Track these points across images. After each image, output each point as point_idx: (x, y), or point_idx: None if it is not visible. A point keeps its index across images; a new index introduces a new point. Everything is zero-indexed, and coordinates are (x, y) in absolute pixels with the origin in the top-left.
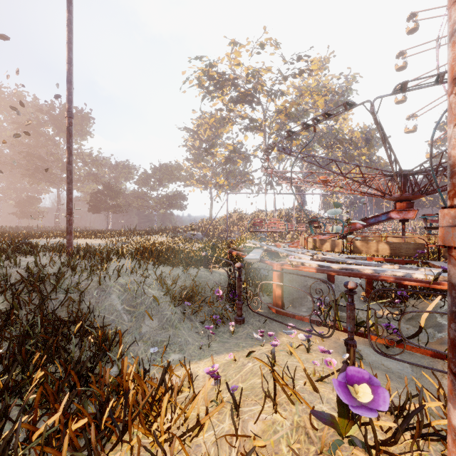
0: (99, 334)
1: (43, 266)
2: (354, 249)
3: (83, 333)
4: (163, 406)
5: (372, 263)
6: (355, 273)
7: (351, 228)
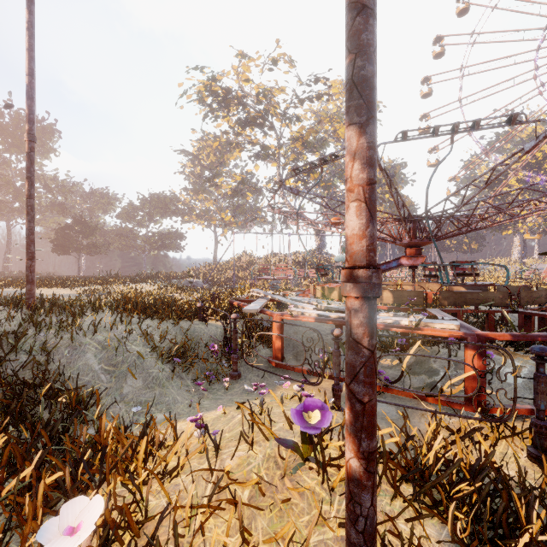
0: (72, 396)
1: None
2: None
3: (53, 395)
4: (141, 448)
5: None
6: None
7: None
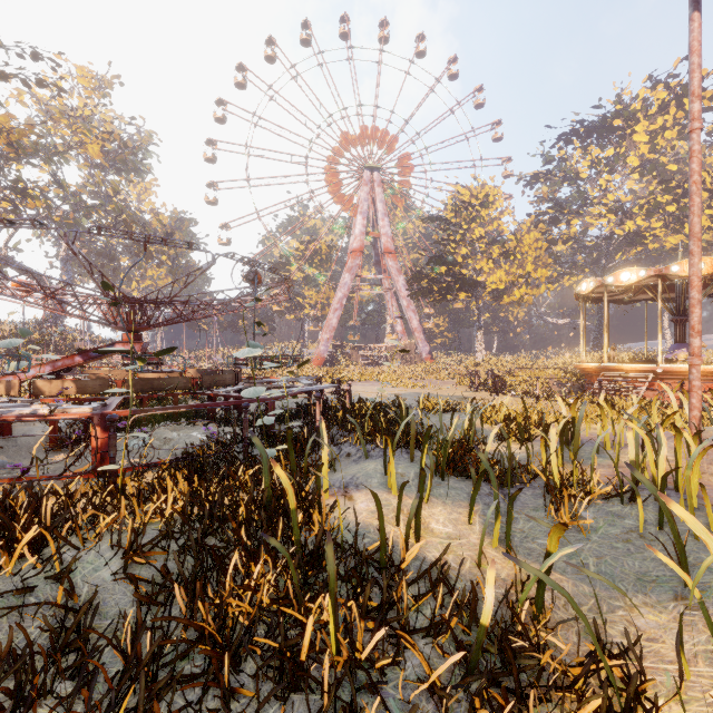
0: None
1: None
2: (35, 391)
3: None
4: None
5: (22, 405)
6: None
7: (68, 362)
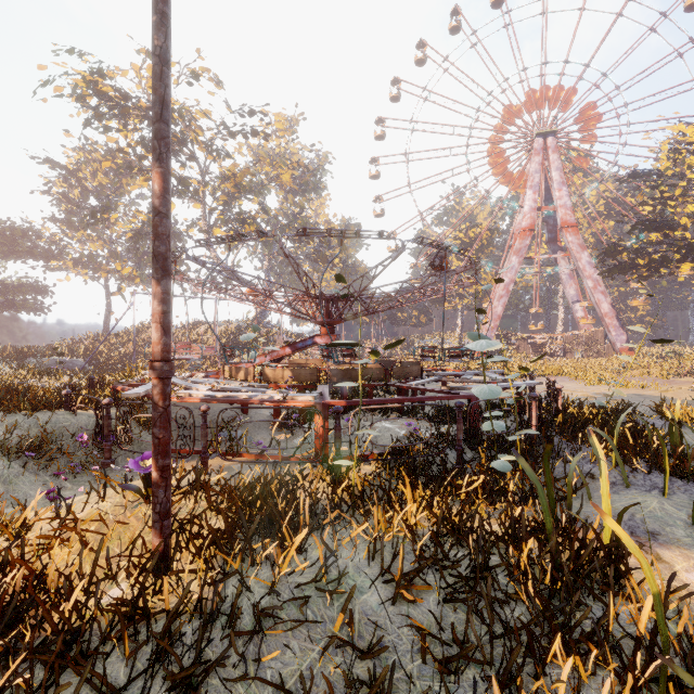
0: None
1: None
2: (264, 377)
3: None
4: None
5: (260, 390)
6: (233, 400)
7: (281, 353)
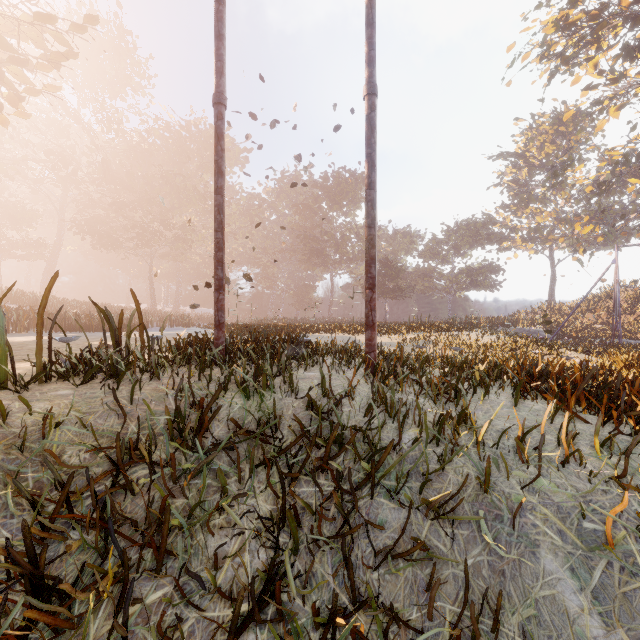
0: None
1: (333, 395)
2: None
3: None
4: None
5: None
6: None
7: None
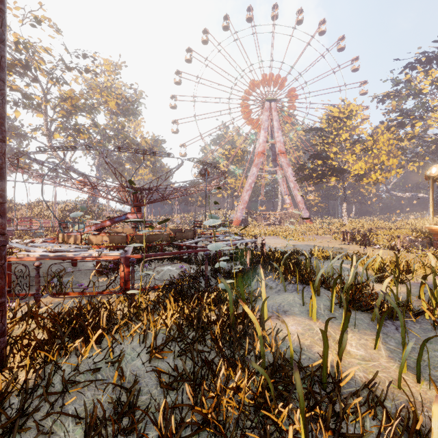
0: None
1: None
2: (88, 241)
3: None
4: None
5: (84, 250)
6: (62, 257)
7: (103, 224)
